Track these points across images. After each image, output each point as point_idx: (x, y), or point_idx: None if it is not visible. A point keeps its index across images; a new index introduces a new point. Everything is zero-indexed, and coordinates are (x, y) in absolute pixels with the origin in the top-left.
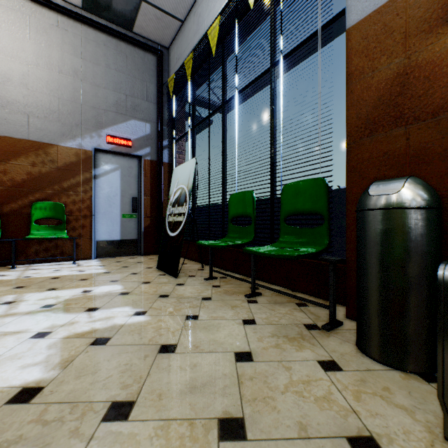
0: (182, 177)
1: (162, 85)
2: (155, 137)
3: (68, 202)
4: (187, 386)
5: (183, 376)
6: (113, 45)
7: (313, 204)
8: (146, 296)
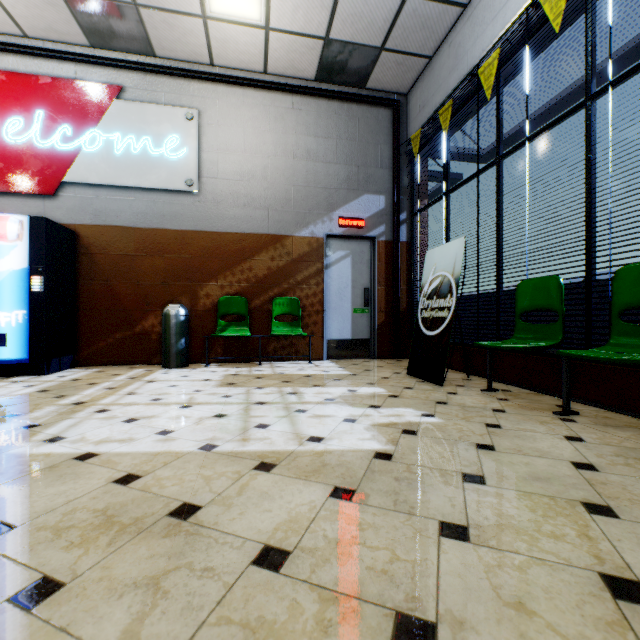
0: (442, 262)
1: (398, 143)
2: (391, 211)
3: (301, 297)
4: (529, 476)
5: (519, 469)
6: (344, 111)
7: None
8: (420, 401)
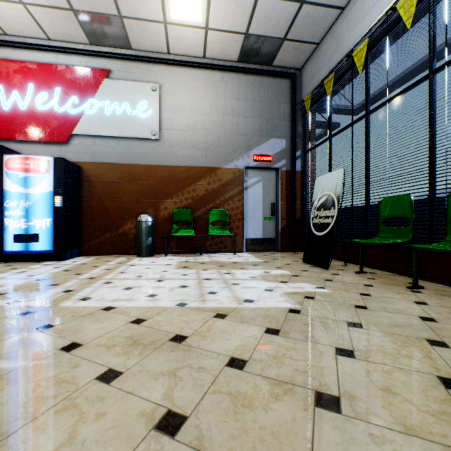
0: (327, 185)
1: (295, 103)
2: (289, 150)
3: (228, 209)
4: (391, 324)
5: (384, 320)
6: (257, 82)
7: None
8: (314, 279)
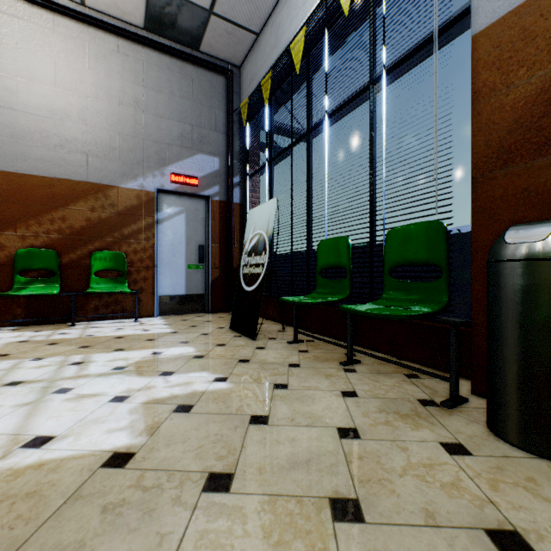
0: (259, 221)
1: (232, 111)
2: (225, 173)
3: (129, 251)
4: (288, 461)
5: (281, 451)
6: (177, 68)
7: (428, 253)
8: (224, 360)
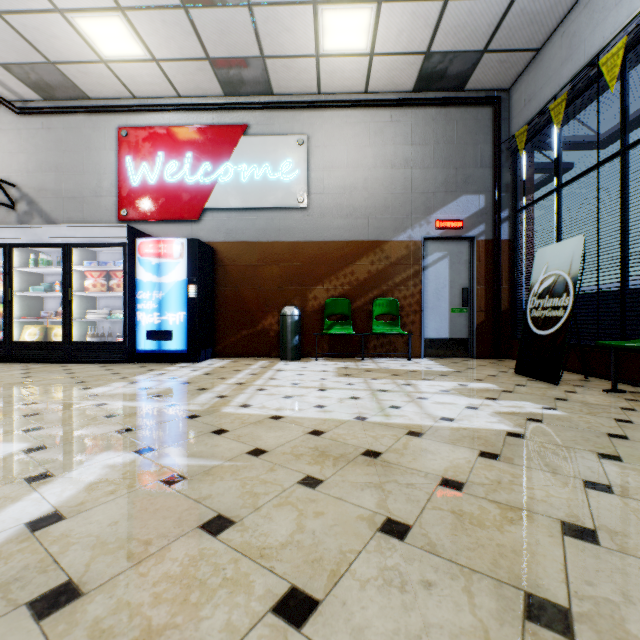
0: (555, 261)
1: (500, 140)
2: (491, 210)
3: (399, 298)
4: None
5: None
6: (441, 116)
7: None
8: (537, 396)
